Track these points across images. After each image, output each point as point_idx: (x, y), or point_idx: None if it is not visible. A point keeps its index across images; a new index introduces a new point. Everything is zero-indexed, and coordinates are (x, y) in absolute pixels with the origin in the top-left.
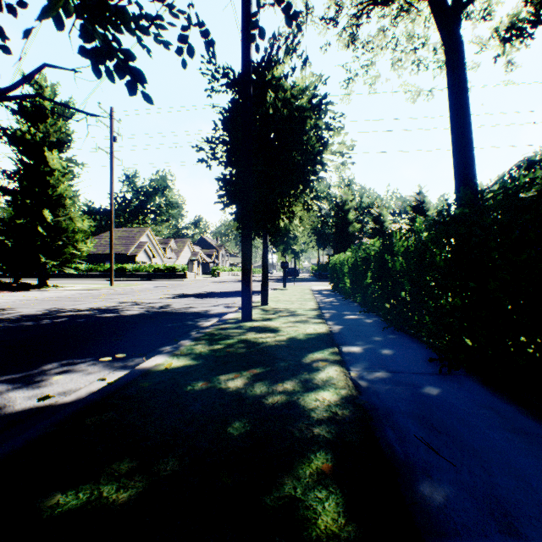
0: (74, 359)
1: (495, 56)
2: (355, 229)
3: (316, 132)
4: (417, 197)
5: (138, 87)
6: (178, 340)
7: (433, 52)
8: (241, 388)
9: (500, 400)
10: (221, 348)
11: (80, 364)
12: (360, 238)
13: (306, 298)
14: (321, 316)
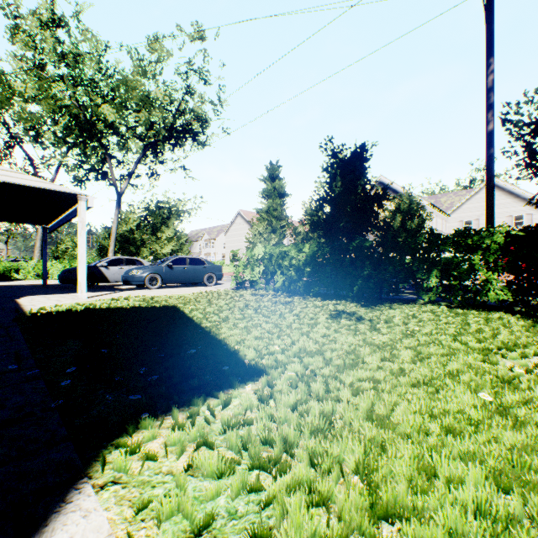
0: None
1: None
2: None
3: None
4: None
5: None
6: None
7: None
8: None
9: None
10: None
11: None
12: None
13: None
14: None
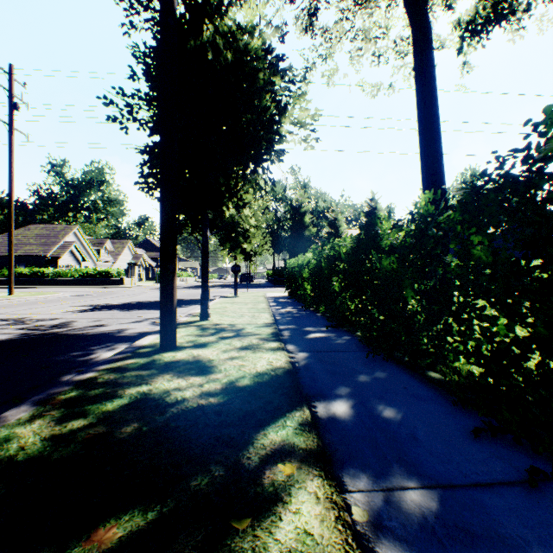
0: None
1: (459, 48)
2: (311, 233)
3: (271, 96)
4: (370, 203)
5: None
6: (23, 398)
7: (391, 49)
8: None
9: None
10: (78, 430)
11: None
12: (316, 243)
13: (259, 308)
14: (278, 335)
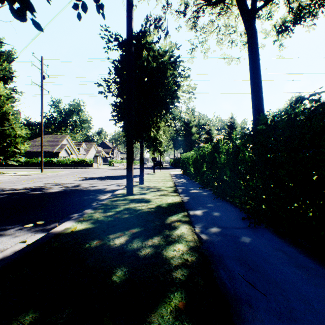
0: (6, 226)
1: (274, 40)
2: (195, 138)
3: (173, 78)
4: (231, 120)
5: (26, 13)
6: (83, 209)
7: (239, 36)
8: (124, 244)
9: (286, 245)
10: (112, 214)
11: (10, 229)
12: (198, 143)
13: (167, 179)
14: (176, 191)
